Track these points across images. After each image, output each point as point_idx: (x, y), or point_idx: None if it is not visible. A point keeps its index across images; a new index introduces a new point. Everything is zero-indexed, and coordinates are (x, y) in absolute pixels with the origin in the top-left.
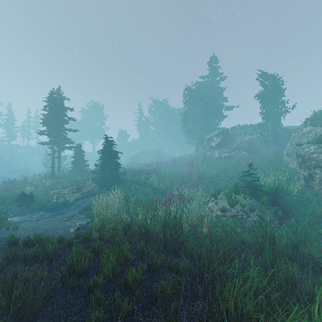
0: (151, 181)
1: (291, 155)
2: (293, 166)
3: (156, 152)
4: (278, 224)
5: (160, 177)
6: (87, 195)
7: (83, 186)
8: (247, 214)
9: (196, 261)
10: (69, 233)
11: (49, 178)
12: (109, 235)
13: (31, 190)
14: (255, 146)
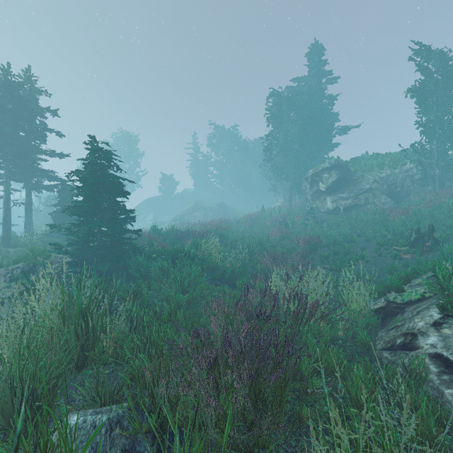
0: (206, 252)
1: None
2: None
3: (219, 207)
4: None
5: (227, 244)
6: None
7: (40, 263)
8: None
9: None
10: None
11: None
12: None
13: None
14: (403, 187)
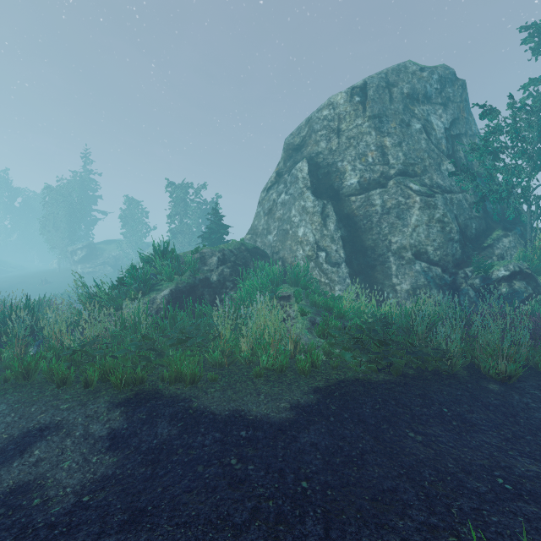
0: None
1: None
2: None
3: None
4: None
5: None
6: None
7: None
8: None
9: None
10: None
11: None
12: None
13: None
14: (122, 262)
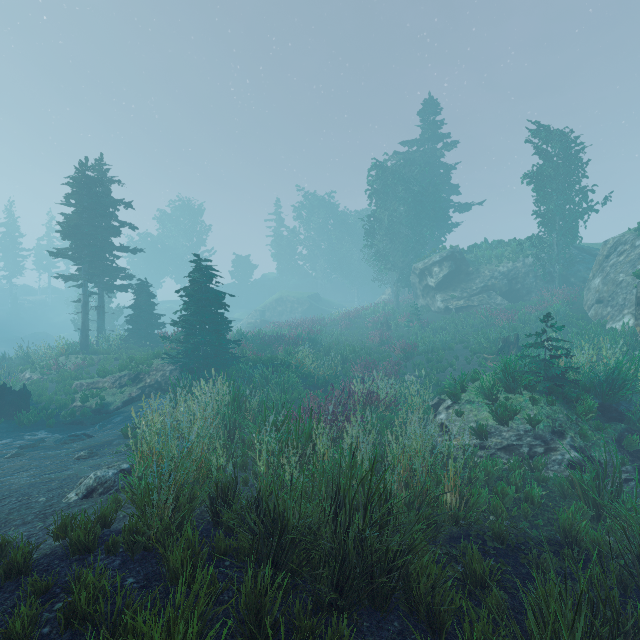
0: (300, 360)
1: (610, 301)
2: (618, 327)
3: (310, 301)
4: (634, 473)
5: (320, 351)
6: (154, 391)
7: (145, 370)
8: (546, 444)
9: (450, 637)
10: (57, 509)
11: (75, 353)
12: (158, 533)
13: (33, 379)
14: (522, 284)
